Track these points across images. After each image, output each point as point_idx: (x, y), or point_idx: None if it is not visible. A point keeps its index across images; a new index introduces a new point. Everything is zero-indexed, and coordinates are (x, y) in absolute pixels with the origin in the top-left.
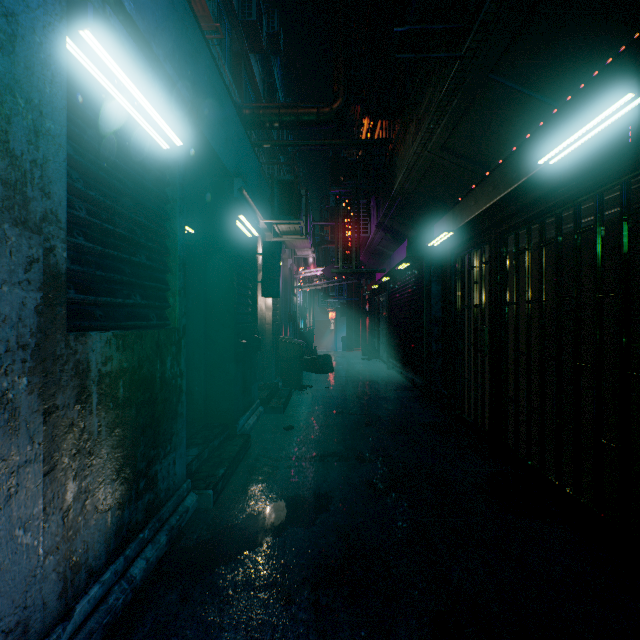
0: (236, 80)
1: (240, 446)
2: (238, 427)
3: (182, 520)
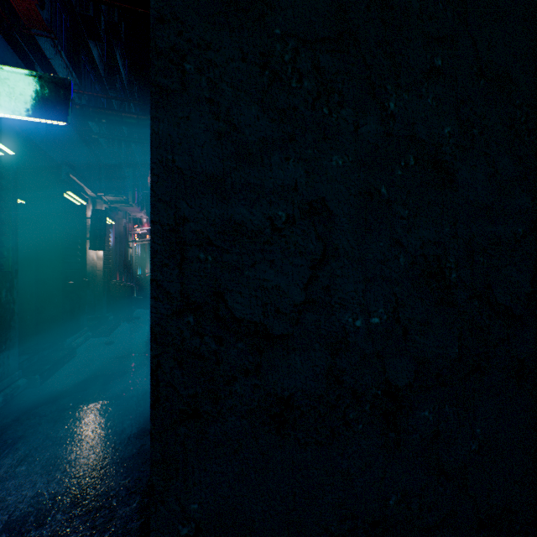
0: (74, 62)
1: (66, 354)
2: (66, 343)
3: (15, 392)
